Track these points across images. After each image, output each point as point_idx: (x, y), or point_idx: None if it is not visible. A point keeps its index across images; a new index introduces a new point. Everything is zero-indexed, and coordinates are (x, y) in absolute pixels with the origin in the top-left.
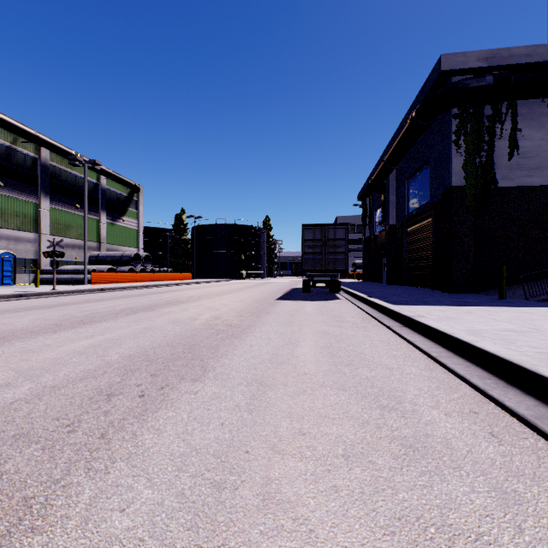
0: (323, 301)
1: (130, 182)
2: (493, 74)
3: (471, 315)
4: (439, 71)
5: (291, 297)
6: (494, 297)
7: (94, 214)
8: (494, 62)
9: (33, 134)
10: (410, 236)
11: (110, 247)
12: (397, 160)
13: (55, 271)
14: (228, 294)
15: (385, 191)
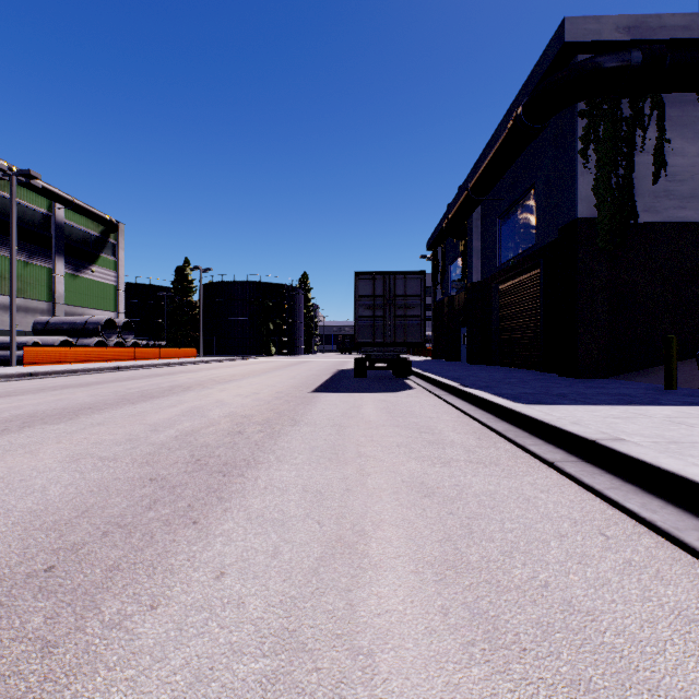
0: (389, 394)
1: (103, 216)
2: (642, 47)
3: None
4: (561, 43)
5: (338, 386)
6: (649, 385)
7: (43, 260)
8: (639, 35)
9: None
10: (503, 297)
11: (70, 310)
12: (488, 187)
13: None
14: (238, 382)
15: (467, 235)
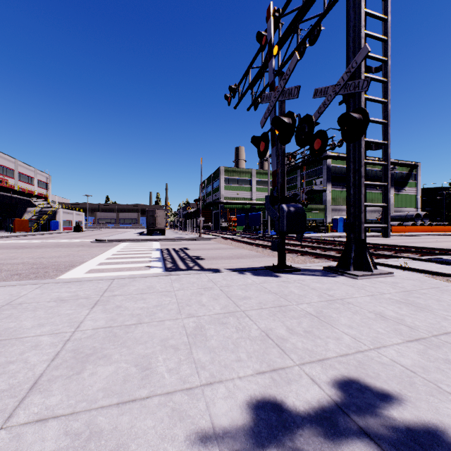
0: None
1: (410, 164)
2: None
3: None
4: None
5: None
6: None
7: None
8: None
9: None
10: None
11: (395, 210)
12: None
13: None
14: None
15: None
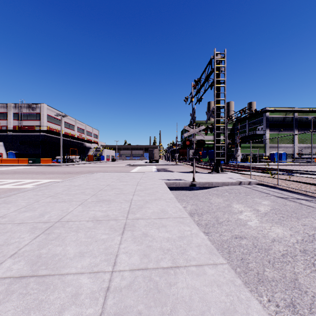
0: None
1: None
2: None
3: None
4: None
5: None
6: None
7: None
8: None
9: (292, 110)
10: None
11: None
12: None
13: (299, 158)
14: None
15: None
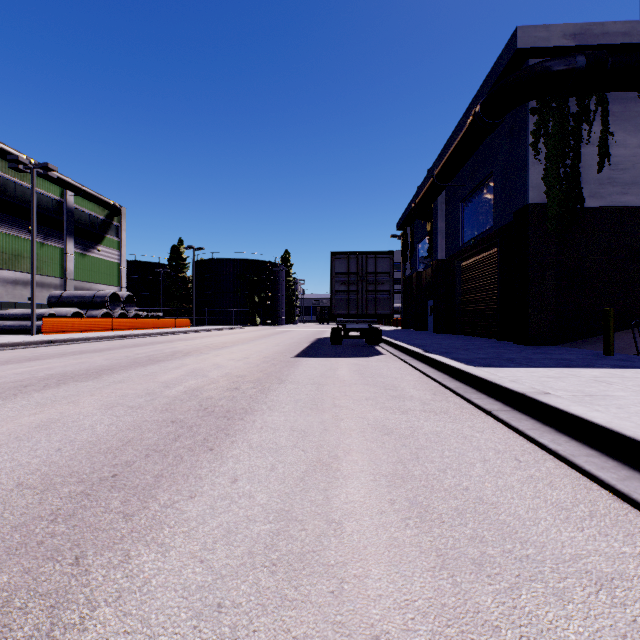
0: (361, 358)
1: (108, 201)
2: (586, 53)
3: (616, 388)
4: (514, 49)
5: (317, 352)
6: (591, 351)
7: (56, 241)
8: (584, 41)
9: None
10: (465, 273)
11: (79, 285)
12: (451, 175)
13: None
14: (229, 348)
15: (433, 217)
